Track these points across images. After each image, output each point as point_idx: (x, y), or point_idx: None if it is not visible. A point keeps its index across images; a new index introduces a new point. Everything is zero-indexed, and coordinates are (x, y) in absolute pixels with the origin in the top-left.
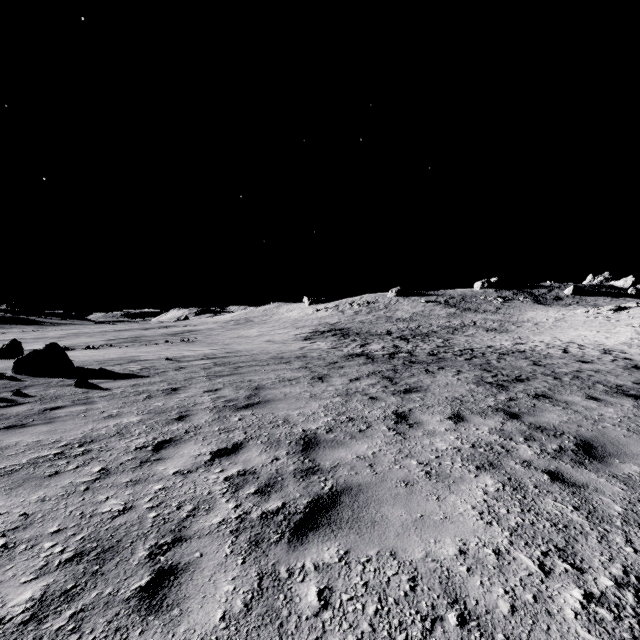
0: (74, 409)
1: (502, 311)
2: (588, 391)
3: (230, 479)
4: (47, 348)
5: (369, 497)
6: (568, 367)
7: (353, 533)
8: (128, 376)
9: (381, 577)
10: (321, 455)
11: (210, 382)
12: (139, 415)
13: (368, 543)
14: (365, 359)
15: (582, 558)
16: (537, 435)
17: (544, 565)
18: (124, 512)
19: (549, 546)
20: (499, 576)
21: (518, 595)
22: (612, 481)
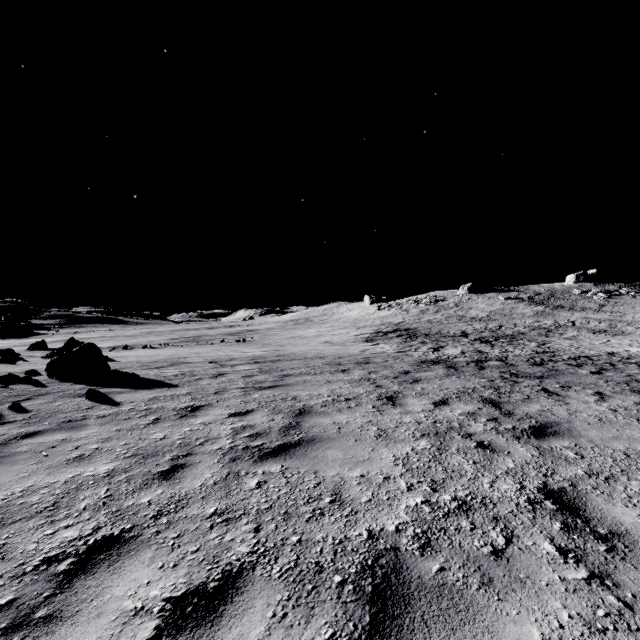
0: (48, 439)
1: (607, 309)
2: None
3: None
4: (81, 349)
5: None
6: None
7: None
8: (155, 384)
9: None
10: None
11: (243, 398)
12: (117, 459)
13: None
14: (445, 368)
15: None
16: None
17: None
18: None
19: None
20: None
21: None
22: None
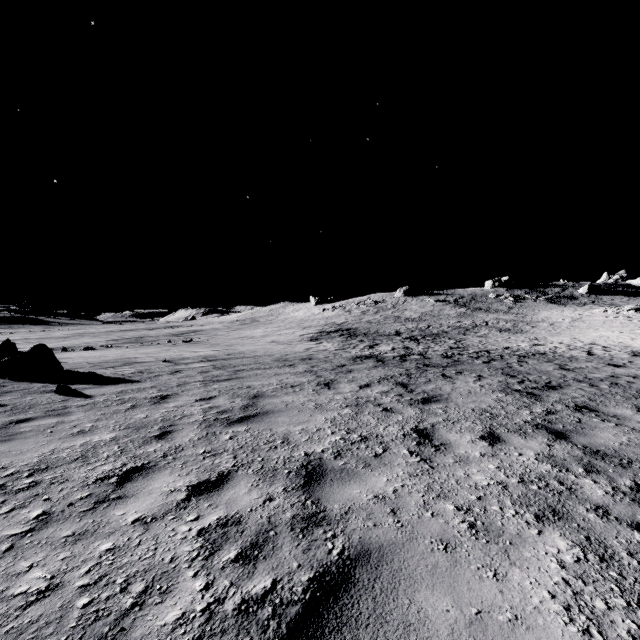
0: (43, 422)
1: (514, 311)
2: (636, 402)
3: (205, 533)
4: (33, 350)
5: (396, 571)
6: (600, 372)
7: None
8: (118, 381)
9: None
10: (328, 493)
11: (205, 388)
12: (115, 431)
13: None
14: (375, 362)
15: None
16: (599, 464)
17: None
18: (44, 595)
19: None
20: None
21: None
22: None
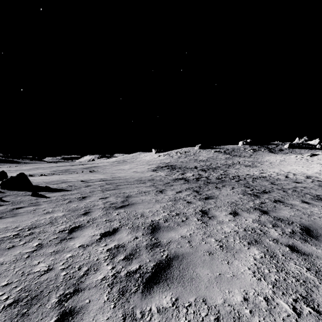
0: (29, 208)
1: (253, 156)
2: (302, 198)
3: (110, 250)
4: (18, 175)
5: (188, 262)
6: (289, 185)
7: (180, 286)
8: (60, 190)
9: (198, 317)
10: (161, 235)
11: (103, 193)
12: (63, 212)
13: (189, 293)
14: (184, 181)
15: (318, 303)
16: (279, 223)
17: (296, 309)
18: (47, 272)
19: (297, 295)
20: (270, 317)
21: None
22: None
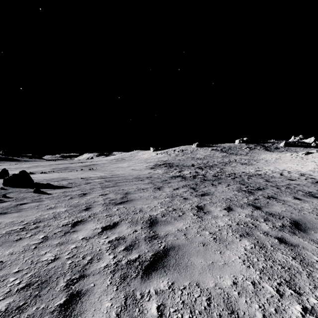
0: (32, 204)
1: (249, 154)
2: (294, 195)
3: (111, 242)
4: (20, 173)
5: (184, 252)
6: (283, 182)
7: (176, 272)
8: (61, 187)
9: (191, 298)
10: (159, 229)
11: (102, 190)
12: (65, 207)
13: (184, 278)
14: (181, 178)
15: (299, 286)
16: (270, 218)
17: (279, 291)
18: (54, 260)
19: (281, 280)
20: (255, 297)
21: (266, 308)
22: (311, 243)
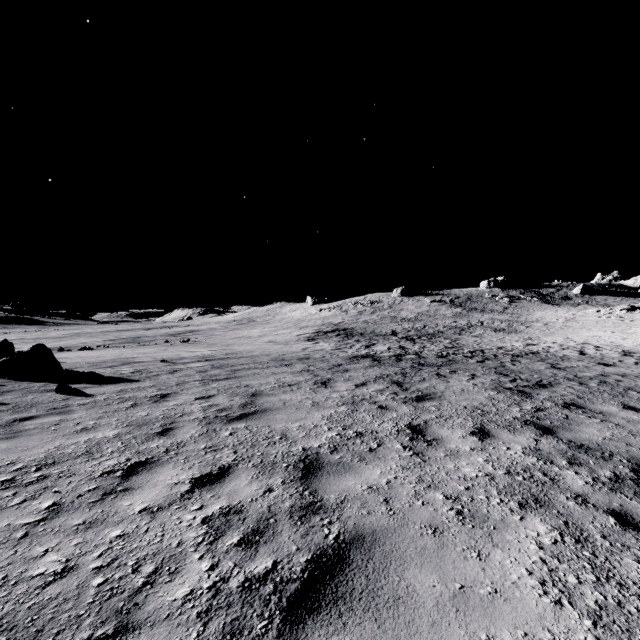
0: (46, 420)
1: (509, 311)
2: (622, 399)
3: (209, 521)
4: (33, 350)
5: (387, 553)
6: (590, 371)
7: (369, 619)
8: (117, 380)
9: None
10: (324, 485)
11: (204, 387)
12: (117, 428)
13: None
14: (371, 361)
15: None
16: (582, 457)
17: None
18: (61, 576)
19: None
20: None
21: None
22: None
